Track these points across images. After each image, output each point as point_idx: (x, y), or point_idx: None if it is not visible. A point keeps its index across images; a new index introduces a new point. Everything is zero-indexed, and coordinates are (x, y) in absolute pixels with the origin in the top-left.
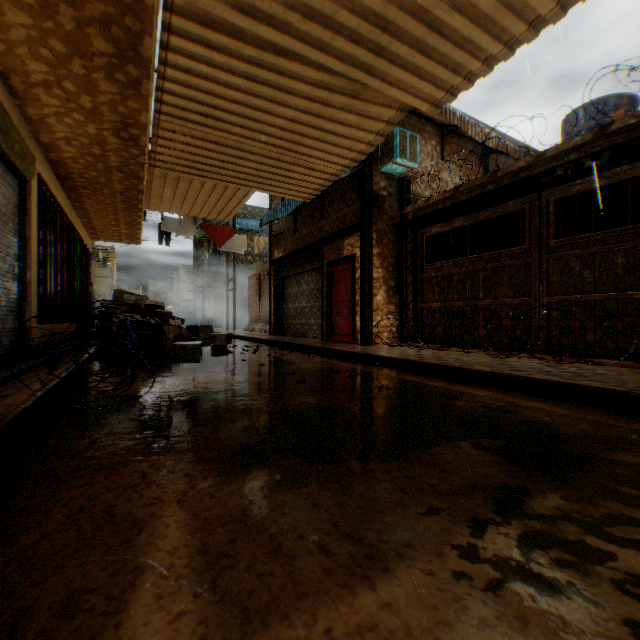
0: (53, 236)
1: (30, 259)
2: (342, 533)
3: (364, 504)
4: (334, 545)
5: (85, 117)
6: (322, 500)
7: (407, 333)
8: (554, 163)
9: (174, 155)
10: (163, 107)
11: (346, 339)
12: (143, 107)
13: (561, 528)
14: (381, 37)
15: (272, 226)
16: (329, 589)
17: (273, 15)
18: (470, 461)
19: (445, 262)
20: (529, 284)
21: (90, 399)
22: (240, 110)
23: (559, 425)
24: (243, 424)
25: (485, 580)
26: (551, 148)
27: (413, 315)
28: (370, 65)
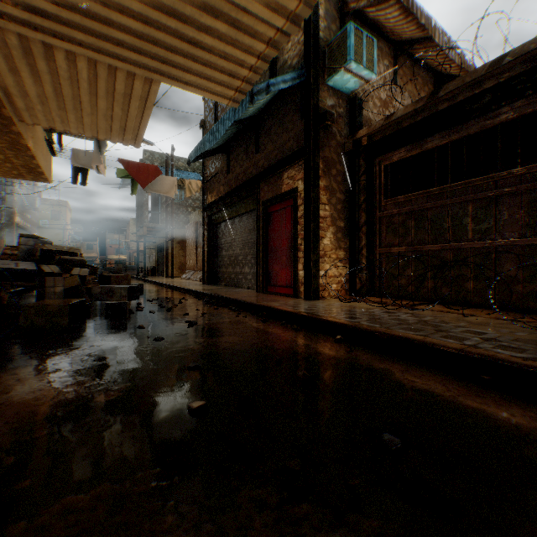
0: None
1: None
2: None
3: None
4: None
5: None
6: None
7: (360, 284)
8: None
9: None
10: None
11: (285, 291)
12: None
13: None
14: None
15: (205, 170)
16: None
17: None
18: None
19: (412, 195)
20: None
21: None
22: None
23: None
24: None
25: None
26: None
27: (367, 262)
28: None
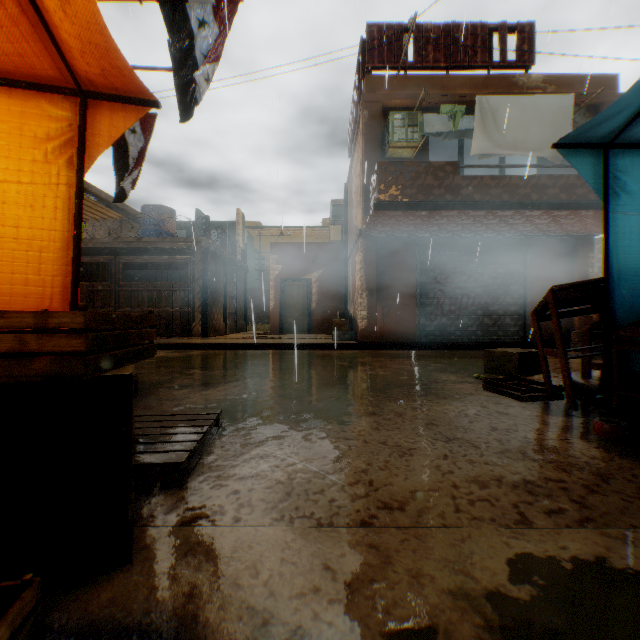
0: None
1: None
2: None
3: None
4: None
5: None
6: None
7: None
8: (123, 245)
9: None
10: None
11: None
12: None
13: None
14: None
15: None
16: None
17: None
18: None
19: None
20: (113, 302)
21: None
22: None
23: None
24: None
25: None
26: (121, 238)
27: None
28: None
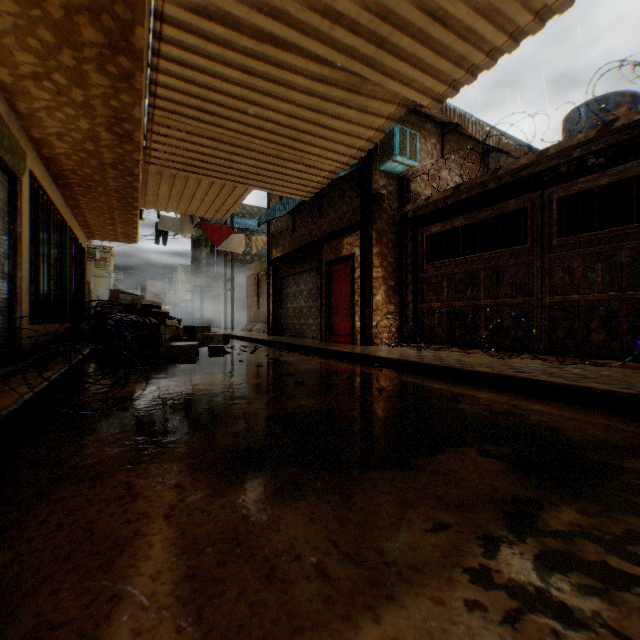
0: (46, 234)
1: (21, 258)
2: (342, 553)
3: (366, 519)
4: (333, 568)
5: (77, 111)
6: (320, 515)
7: (407, 333)
8: (557, 161)
9: (169, 152)
10: (157, 101)
11: (345, 339)
12: (136, 101)
13: (580, 547)
14: (382, 27)
15: (270, 225)
16: (328, 622)
17: (270, 3)
18: (477, 470)
19: (445, 261)
20: (531, 284)
21: (81, 402)
22: (236, 104)
23: (567, 430)
24: (238, 429)
25: (501, 610)
26: (554, 145)
27: (413, 315)
28: (370, 57)
